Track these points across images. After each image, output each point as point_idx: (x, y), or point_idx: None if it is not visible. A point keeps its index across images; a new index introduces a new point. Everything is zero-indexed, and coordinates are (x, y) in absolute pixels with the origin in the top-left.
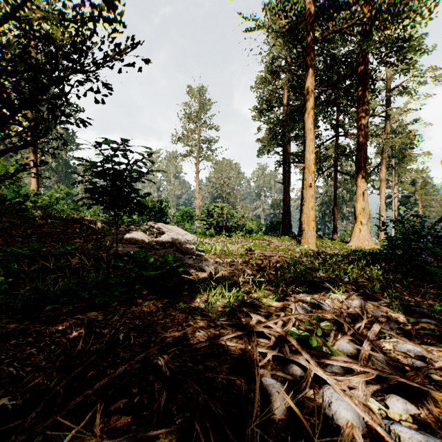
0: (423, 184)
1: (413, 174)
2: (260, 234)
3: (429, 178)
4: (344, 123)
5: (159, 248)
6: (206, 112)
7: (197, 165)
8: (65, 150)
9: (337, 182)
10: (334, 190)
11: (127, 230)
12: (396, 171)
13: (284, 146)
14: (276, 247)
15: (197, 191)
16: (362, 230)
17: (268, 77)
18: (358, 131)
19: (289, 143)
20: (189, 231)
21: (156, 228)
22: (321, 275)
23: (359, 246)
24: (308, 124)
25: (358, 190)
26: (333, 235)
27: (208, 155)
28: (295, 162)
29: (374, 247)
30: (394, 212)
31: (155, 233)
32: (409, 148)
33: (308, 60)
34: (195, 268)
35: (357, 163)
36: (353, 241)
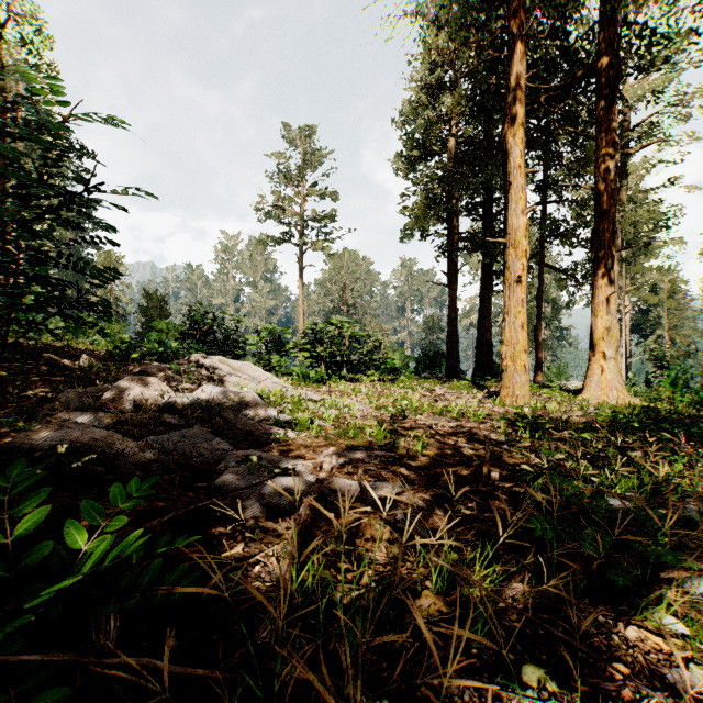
0: (670, 292)
1: (655, 275)
2: (410, 375)
3: (682, 281)
4: (556, 180)
5: (176, 424)
6: (316, 169)
7: (300, 257)
8: (74, 231)
9: (542, 284)
10: (537, 298)
11: (140, 371)
12: (627, 270)
13: (450, 220)
14: (454, 408)
15: (300, 302)
16: (607, 369)
17: (424, 98)
18: (599, 182)
19: (455, 220)
20: (279, 370)
21: (207, 367)
22: (619, 507)
23: (608, 402)
24: (514, 157)
25: (597, 295)
26: (535, 376)
27: (318, 241)
28: (470, 248)
29: (630, 402)
30: (624, 337)
31: (202, 376)
32: (655, 230)
33: (514, 26)
34: (251, 501)
35: (596, 242)
36: (590, 390)
